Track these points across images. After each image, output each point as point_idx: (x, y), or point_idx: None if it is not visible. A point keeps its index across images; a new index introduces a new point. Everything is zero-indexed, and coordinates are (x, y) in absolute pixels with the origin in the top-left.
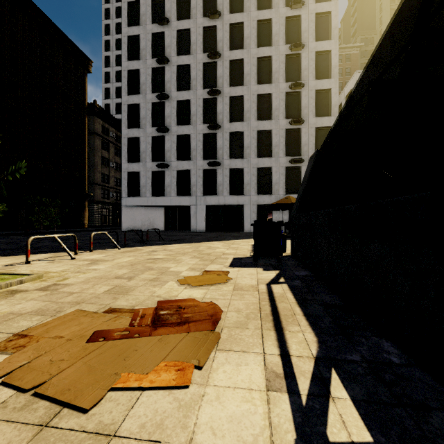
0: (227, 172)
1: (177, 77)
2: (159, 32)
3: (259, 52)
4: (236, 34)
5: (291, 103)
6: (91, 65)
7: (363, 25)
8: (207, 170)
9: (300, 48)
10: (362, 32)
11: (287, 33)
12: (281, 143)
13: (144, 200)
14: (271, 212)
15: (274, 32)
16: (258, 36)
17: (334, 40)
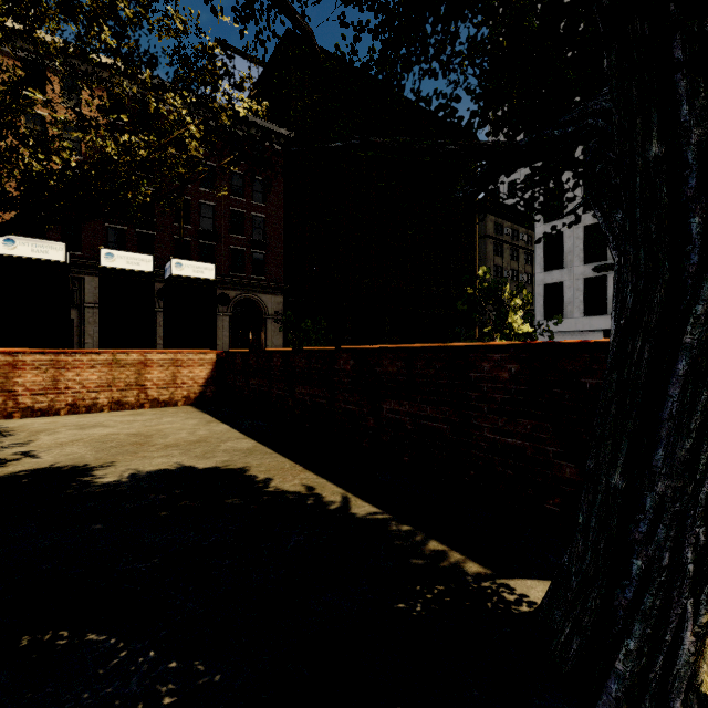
0: None
1: None
2: None
3: None
4: None
5: None
6: None
7: None
8: None
9: None
10: None
11: None
12: None
13: (570, 323)
14: None
15: None
16: None
17: None
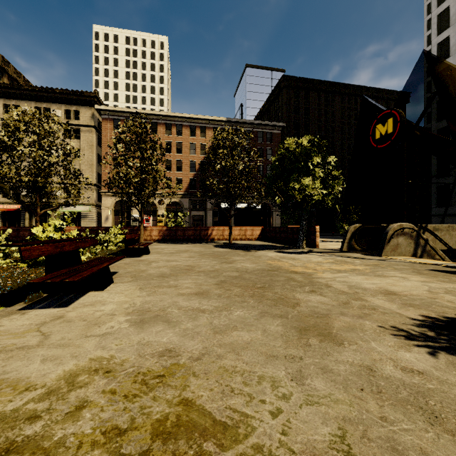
0: None
1: None
2: None
3: None
4: None
5: None
6: (408, 96)
7: None
8: None
9: None
10: None
11: None
12: None
13: (454, 209)
14: None
15: None
16: None
17: None
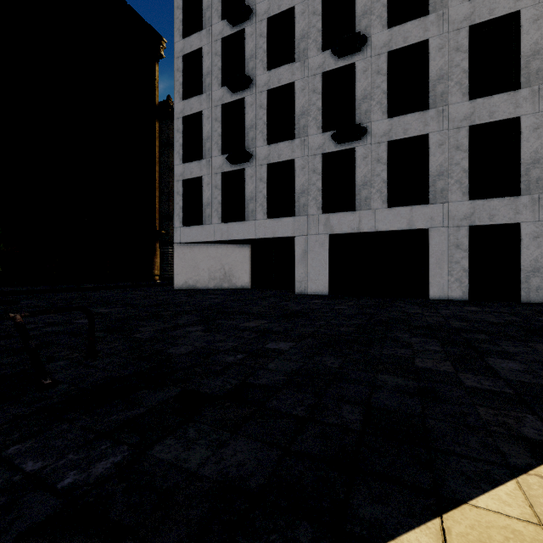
0: (383, 151)
1: None
2: None
3: None
4: None
5: None
6: (163, 46)
7: None
8: (333, 155)
9: None
10: None
11: None
12: None
13: (209, 231)
14: None
15: None
16: None
17: None
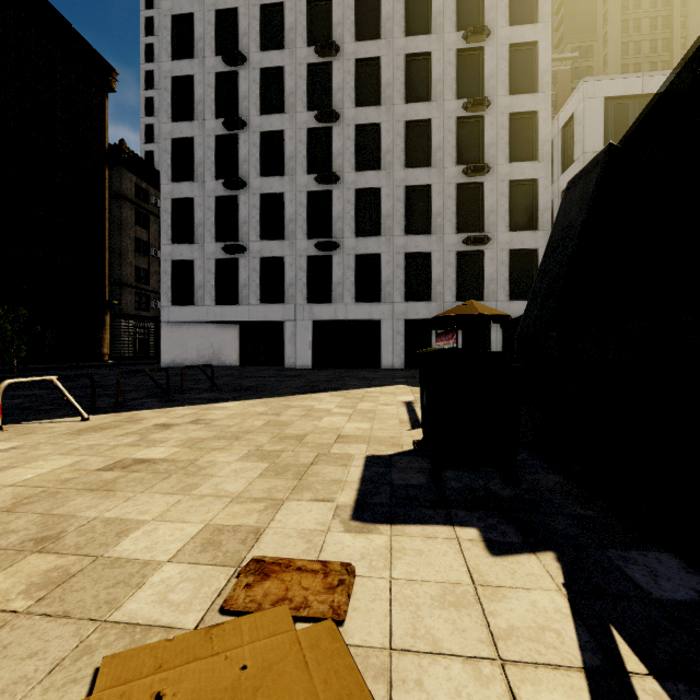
0: (352, 261)
1: (262, 90)
2: (229, 10)
3: (408, 45)
4: (366, 13)
5: (465, 136)
6: (115, 79)
7: (574, 27)
8: (315, 257)
9: (483, 36)
10: (574, 36)
11: (459, 12)
12: (448, 210)
13: (201, 312)
14: (453, 330)
15: (435, 10)
16: (406, 17)
17: (542, 24)
